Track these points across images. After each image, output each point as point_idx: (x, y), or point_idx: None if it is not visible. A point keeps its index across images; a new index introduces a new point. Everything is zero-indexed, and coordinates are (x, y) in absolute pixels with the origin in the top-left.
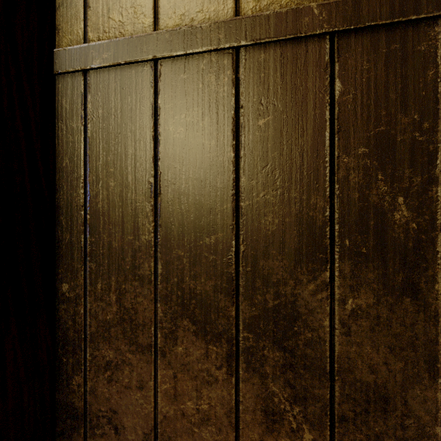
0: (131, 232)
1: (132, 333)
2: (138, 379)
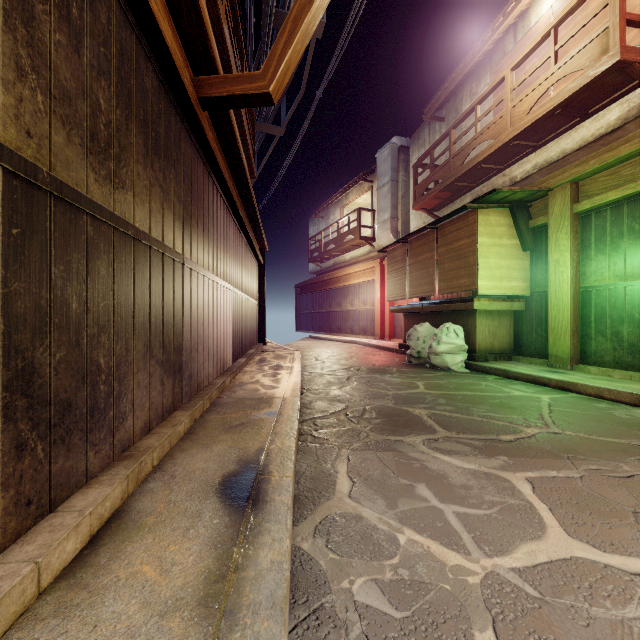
0: None
1: None
2: None
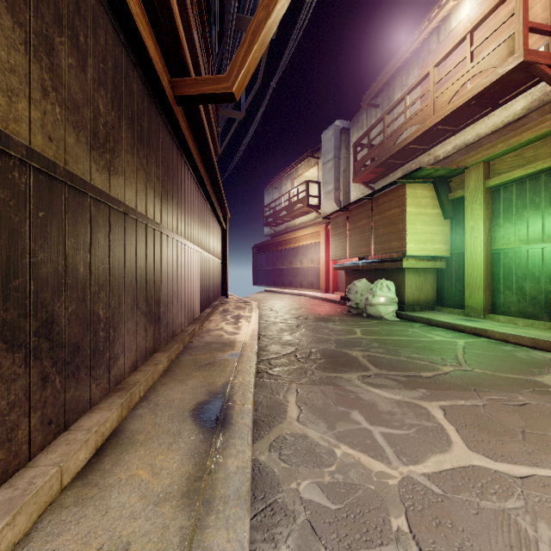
0: None
1: None
2: None
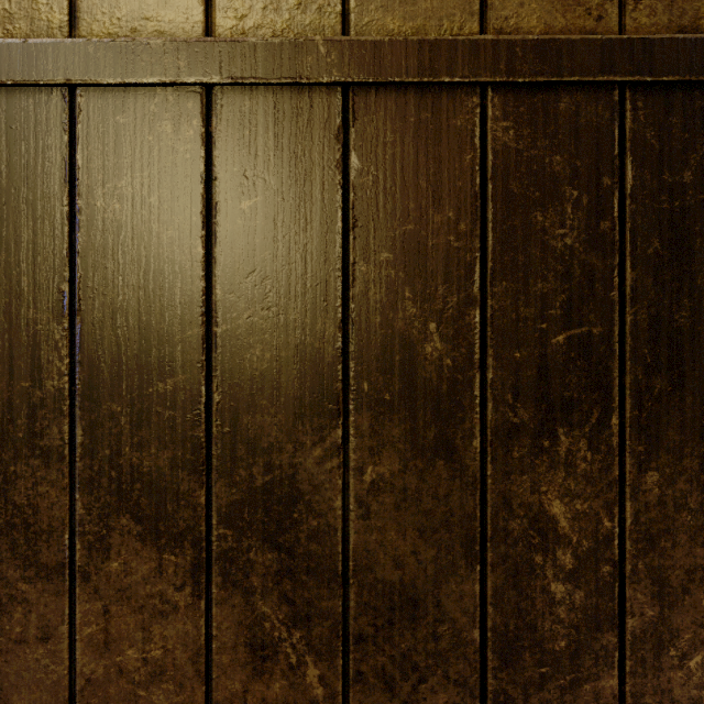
0: (26, 375)
1: (29, 547)
2: (39, 624)
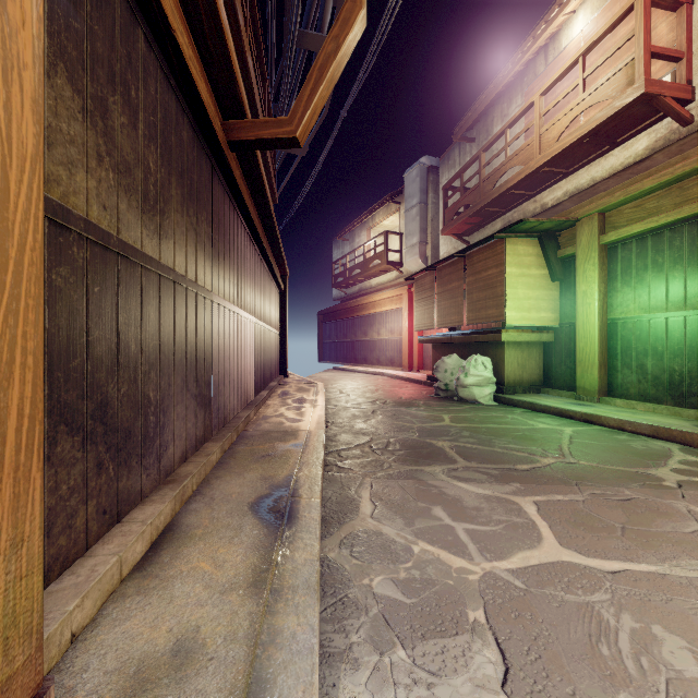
0: None
1: None
2: None
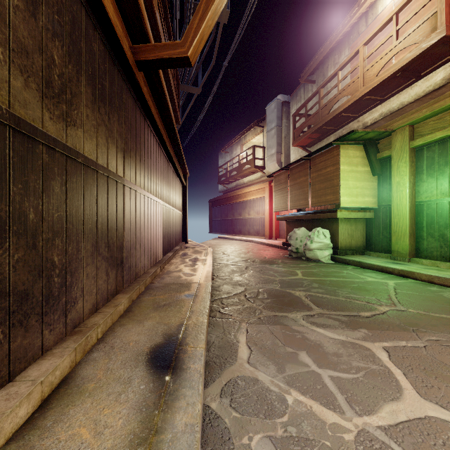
0: None
1: None
2: None
